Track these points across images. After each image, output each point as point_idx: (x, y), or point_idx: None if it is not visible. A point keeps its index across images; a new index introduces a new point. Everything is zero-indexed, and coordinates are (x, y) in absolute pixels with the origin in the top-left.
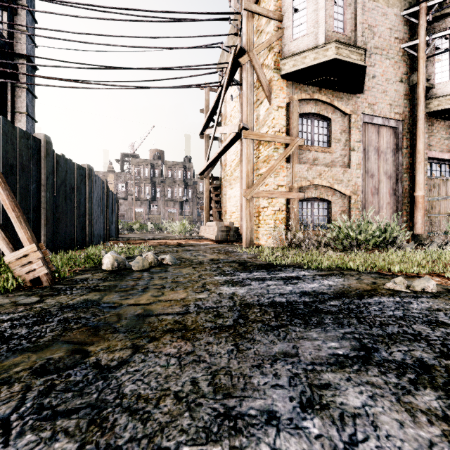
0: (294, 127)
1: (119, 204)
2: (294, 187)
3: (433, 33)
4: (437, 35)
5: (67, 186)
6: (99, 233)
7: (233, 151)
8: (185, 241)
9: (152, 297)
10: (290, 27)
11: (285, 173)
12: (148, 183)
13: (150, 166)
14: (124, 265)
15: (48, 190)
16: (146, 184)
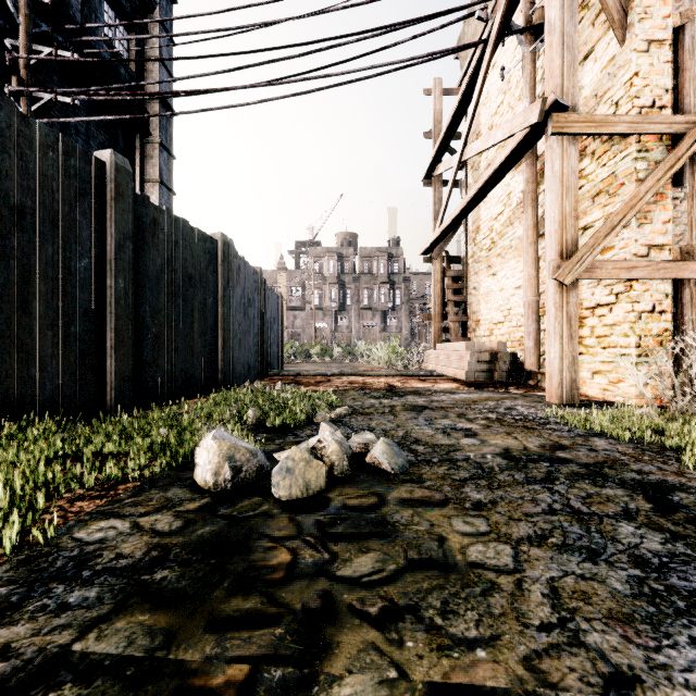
0: None
1: (293, 317)
2: None
3: None
4: None
5: (178, 272)
6: (246, 363)
7: (498, 197)
8: (401, 380)
9: None
10: None
11: (670, 212)
12: (334, 284)
13: (337, 258)
14: (252, 472)
15: (122, 273)
16: (331, 285)
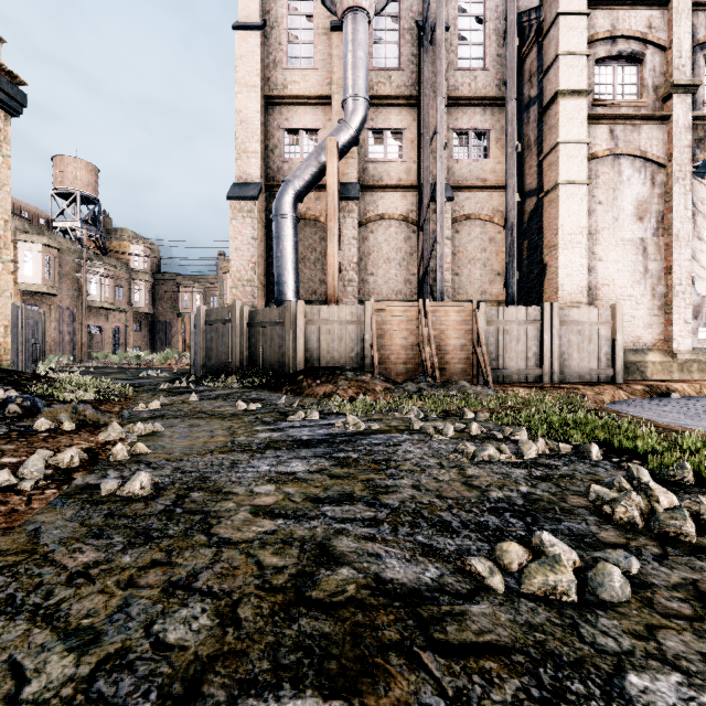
0: None
1: None
2: None
3: (90, 272)
4: (91, 276)
5: None
6: None
7: None
8: None
9: None
10: (24, 269)
11: None
12: None
13: None
14: None
15: None
16: None
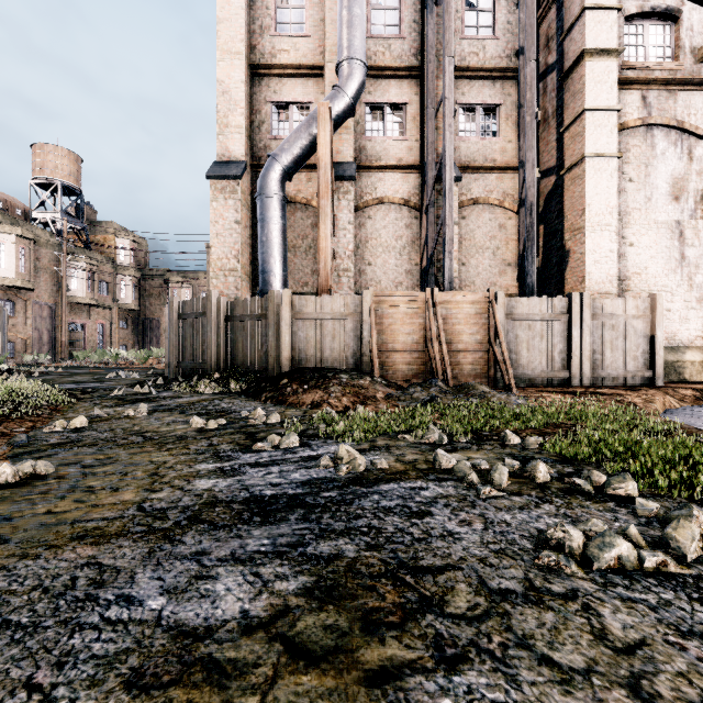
0: None
1: None
2: None
3: (71, 265)
4: (71, 270)
5: None
6: None
7: None
8: None
9: None
10: None
11: None
12: None
13: None
14: None
15: None
16: None
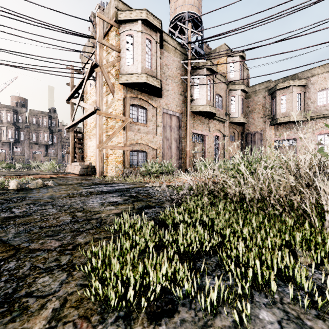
0: (127, 111)
1: None
2: (127, 144)
3: (194, 75)
4: (194, 77)
5: None
6: None
7: (92, 117)
8: (56, 175)
9: (52, 193)
10: (125, 57)
11: (122, 136)
12: (11, 127)
13: (13, 112)
14: (23, 186)
15: None
16: (8, 128)
